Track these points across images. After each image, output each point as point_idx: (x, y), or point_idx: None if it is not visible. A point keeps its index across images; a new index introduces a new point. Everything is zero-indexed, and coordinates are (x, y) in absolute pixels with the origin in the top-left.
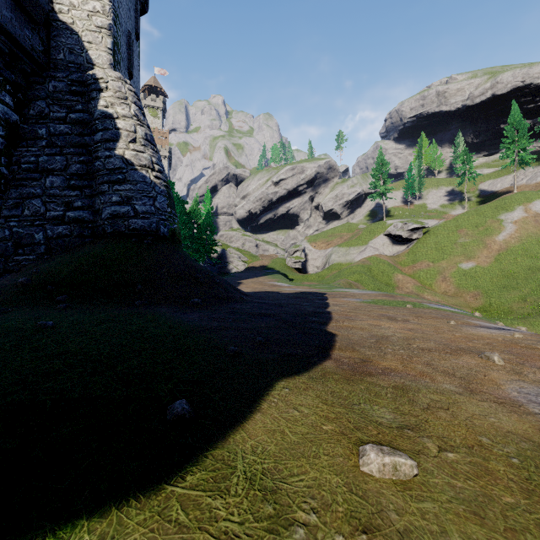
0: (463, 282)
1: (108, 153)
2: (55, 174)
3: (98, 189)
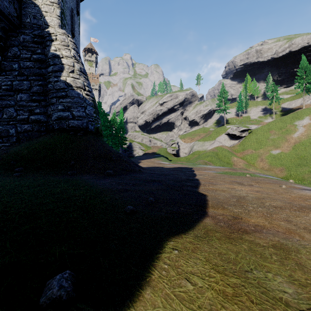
0: (273, 162)
1: (56, 79)
2: (23, 92)
3: (49, 101)
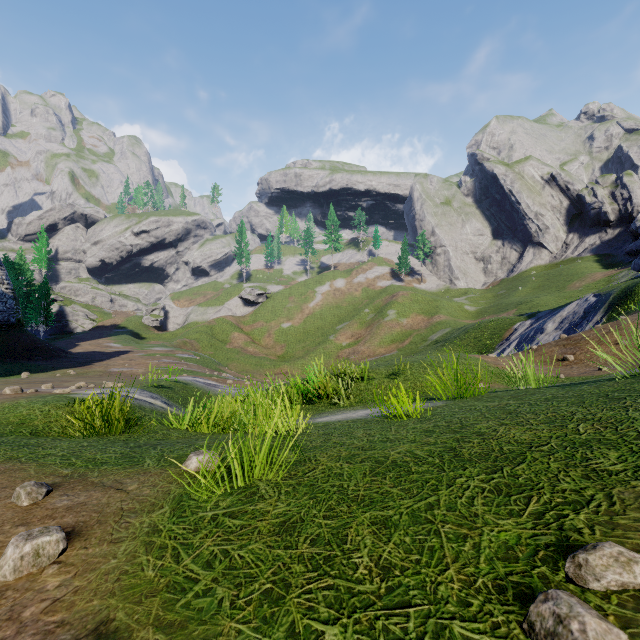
0: (280, 337)
1: None
2: None
3: None
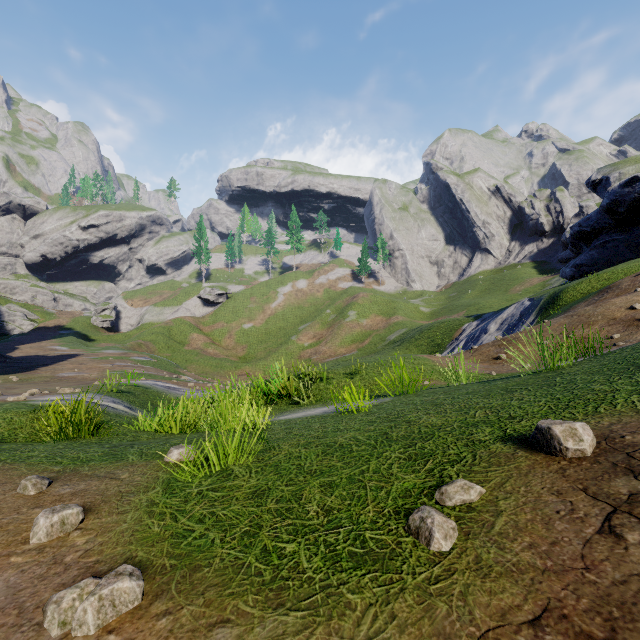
0: (241, 338)
1: None
2: None
3: None
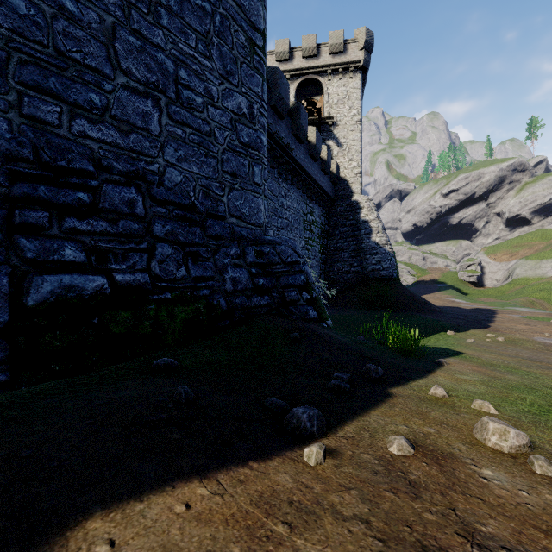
0: None
1: (368, 240)
2: (344, 251)
3: (364, 257)
